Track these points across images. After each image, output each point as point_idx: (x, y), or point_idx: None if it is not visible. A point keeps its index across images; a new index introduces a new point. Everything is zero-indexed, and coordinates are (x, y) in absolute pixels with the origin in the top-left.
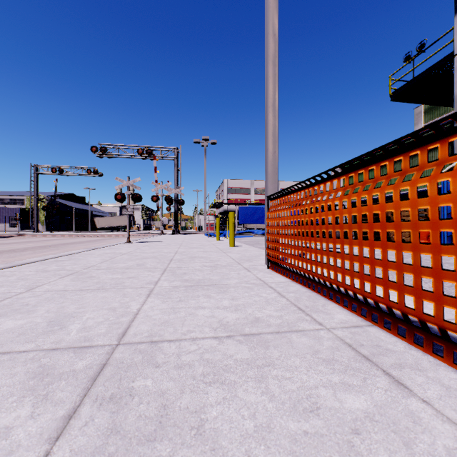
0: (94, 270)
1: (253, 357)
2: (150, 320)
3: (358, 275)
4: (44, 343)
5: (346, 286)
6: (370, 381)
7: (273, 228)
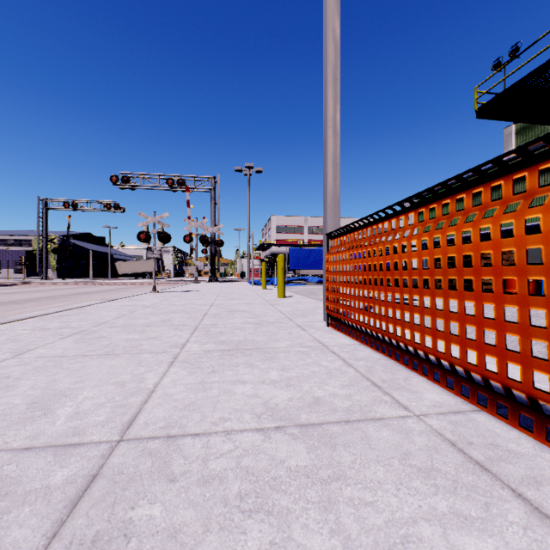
0: (106, 329)
1: (314, 464)
2: (169, 401)
3: (457, 340)
4: (15, 438)
5: (439, 354)
6: (496, 510)
7: (334, 275)
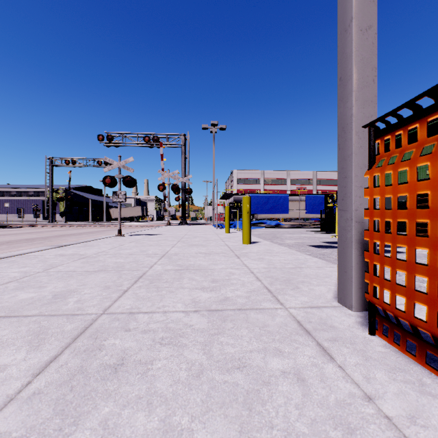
0: None
1: None
2: None
3: None
4: None
5: None
6: None
7: (420, 217)
